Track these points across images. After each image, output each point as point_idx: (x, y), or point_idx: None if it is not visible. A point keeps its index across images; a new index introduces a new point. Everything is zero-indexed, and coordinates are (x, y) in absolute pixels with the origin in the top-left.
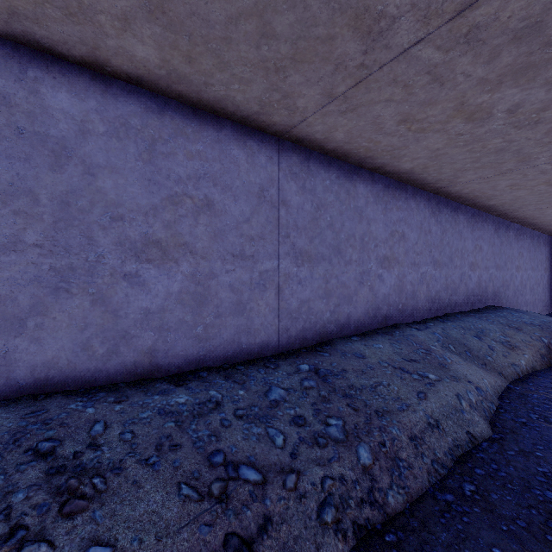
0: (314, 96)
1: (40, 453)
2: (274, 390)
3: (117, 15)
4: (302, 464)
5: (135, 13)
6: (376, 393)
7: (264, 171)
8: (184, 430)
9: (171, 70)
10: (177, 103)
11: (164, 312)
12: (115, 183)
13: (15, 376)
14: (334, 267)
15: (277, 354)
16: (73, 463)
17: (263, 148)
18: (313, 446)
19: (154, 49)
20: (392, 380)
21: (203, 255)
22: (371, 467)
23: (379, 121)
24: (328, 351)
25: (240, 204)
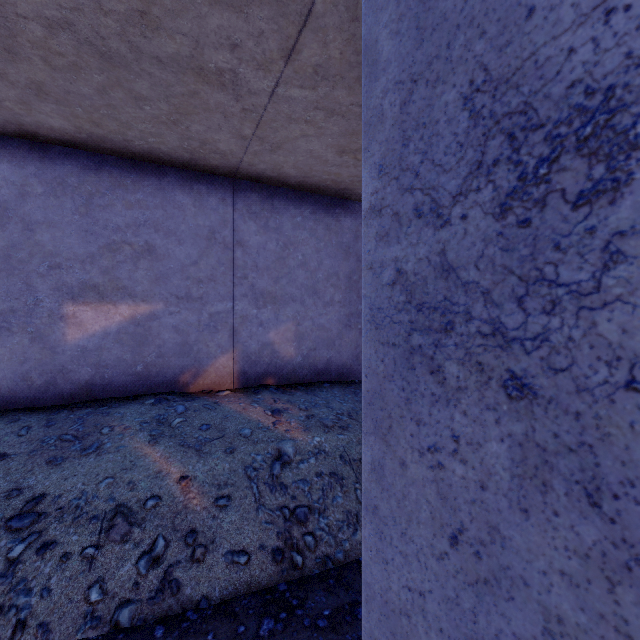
0: None
1: None
2: None
3: None
4: None
5: None
6: None
7: None
8: None
9: None
10: None
11: None
12: None
13: (331, 370)
14: None
15: None
16: None
17: None
18: None
19: None
20: None
21: None
22: None
23: None
24: None
25: None
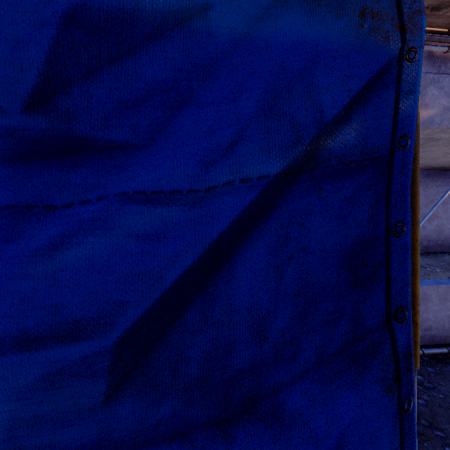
0: None
1: None
2: None
3: None
4: None
5: None
6: None
7: None
8: None
9: None
10: None
11: None
12: None
13: None
14: None
15: None
16: None
17: None
18: None
19: None
20: None
21: None
22: None
23: None
24: None
25: None
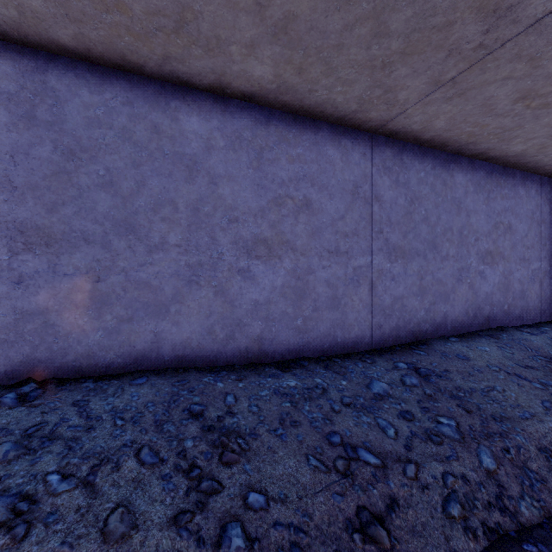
0: (418, 86)
1: (193, 413)
2: (376, 383)
3: (246, 44)
4: (418, 457)
5: (261, 38)
6: (489, 398)
7: (357, 168)
8: (299, 410)
9: (281, 83)
10: (280, 112)
11: (269, 304)
12: (231, 189)
13: (162, 351)
14: (429, 263)
15: (370, 350)
16: (218, 425)
17: (357, 146)
18: (427, 441)
19: (270, 67)
20: (507, 386)
21: (302, 252)
22: (496, 471)
23: (491, 102)
24: (424, 350)
25: (335, 202)
